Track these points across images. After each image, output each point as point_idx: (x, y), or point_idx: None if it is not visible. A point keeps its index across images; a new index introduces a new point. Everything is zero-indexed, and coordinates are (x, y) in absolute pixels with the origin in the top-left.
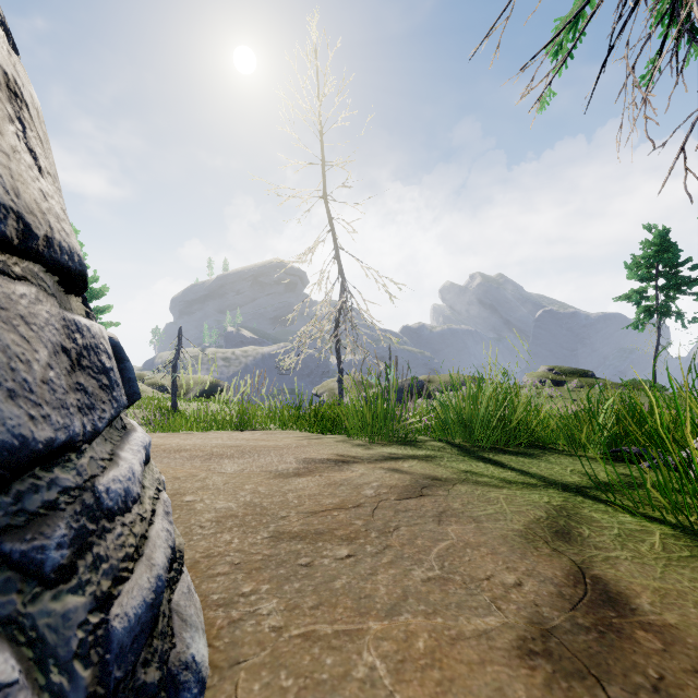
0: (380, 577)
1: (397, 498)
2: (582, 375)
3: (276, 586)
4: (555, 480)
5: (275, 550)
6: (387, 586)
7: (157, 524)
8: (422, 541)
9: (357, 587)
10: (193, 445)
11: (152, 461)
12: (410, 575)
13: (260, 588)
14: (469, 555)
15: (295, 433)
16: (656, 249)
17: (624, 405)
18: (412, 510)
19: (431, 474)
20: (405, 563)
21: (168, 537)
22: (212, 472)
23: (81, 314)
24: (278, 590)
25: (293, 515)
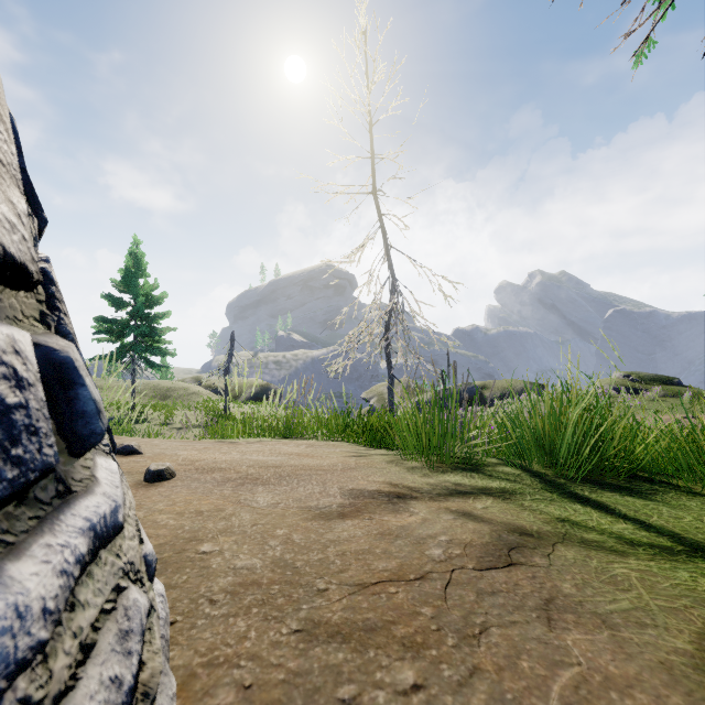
0: None
1: (477, 567)
2: (666, 383)
3: None
4: (697, 541)
5: (305, 660)
6: None
7: (86, 681)
8: (530, 663)
9: None
10: (230, 462)
11: (126, 530)
12: None
13: None
14: None
15: (342, 446)
16: None
17: None
18: (503, 593)
19: (516, 524)
20: None
21: (109, 699)
22: (240, 506)
23: (31, 316)
24: None
25: (334, 588)
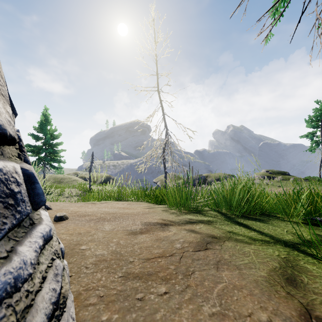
0: (183, 311)
1: (193, 250)
2: (283, 174)
3: (122, 315)
4: (279, 238)
5: (124, 286)
6: (188, 319)
7: (44, 288)
8: (208, 283)
9: (169, 319)
10: (92, 212)
11: (53, 238)
12: (201, 310)
13: (112, 317)
14: (236, 295)
15: (143, 204)
16: (321, 112)
17: (312, 194)
18: (202, 259)
19: (211, 234)
20: (198, 300)
21: (52, 295)
22: (98, 230)
23: (14, 155)
24: (123, 319)
25: (136, 260)
